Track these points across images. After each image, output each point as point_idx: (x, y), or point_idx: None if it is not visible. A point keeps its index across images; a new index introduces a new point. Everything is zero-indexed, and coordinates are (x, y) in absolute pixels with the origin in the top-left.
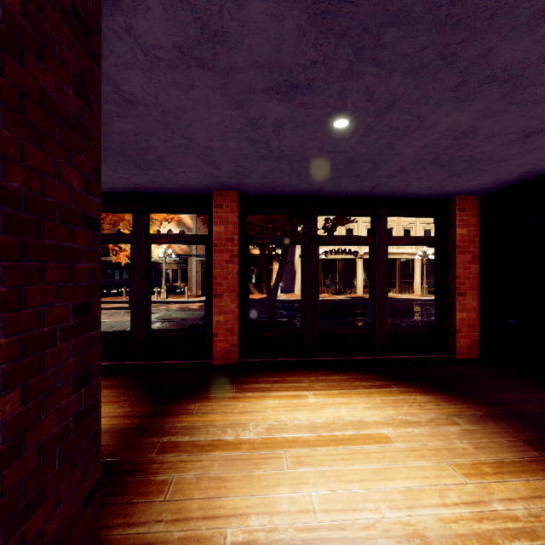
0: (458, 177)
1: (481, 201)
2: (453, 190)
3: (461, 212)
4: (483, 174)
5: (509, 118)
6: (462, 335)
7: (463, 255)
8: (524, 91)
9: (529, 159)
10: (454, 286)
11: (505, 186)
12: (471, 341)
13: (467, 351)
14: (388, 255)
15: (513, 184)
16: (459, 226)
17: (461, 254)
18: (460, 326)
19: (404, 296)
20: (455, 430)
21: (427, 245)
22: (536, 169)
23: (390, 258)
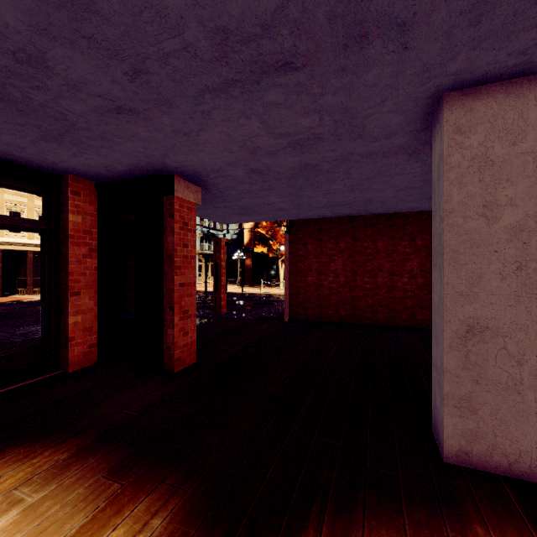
0: (58, 144)
1: (99, 188)
2: (60, 163)
3: (75, 195)
4: (89, 152)
5: (88, 65)
6: (77, 342)
7: (78, 247)
8: (90, 18)
9: (131, 149)
10: (66, 285)
11: (120, 178)
12: (88, 346)
13: (82, 359)
14: (15, 245)
15: (126, 177)
16: (72, 211)
17: (75, 245)
18: (74, 332)
19: (37, 298)
20: (6, 522)
21: (28, 231)
22: (141, 165)
23: (17, 250)
